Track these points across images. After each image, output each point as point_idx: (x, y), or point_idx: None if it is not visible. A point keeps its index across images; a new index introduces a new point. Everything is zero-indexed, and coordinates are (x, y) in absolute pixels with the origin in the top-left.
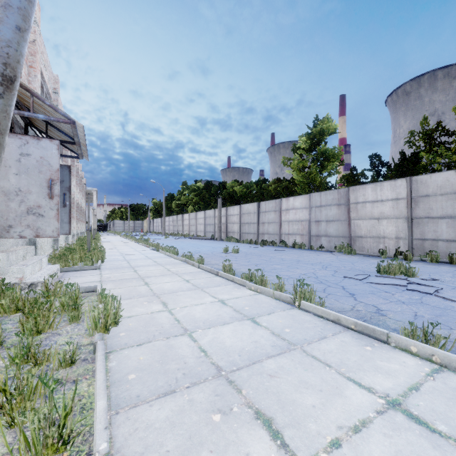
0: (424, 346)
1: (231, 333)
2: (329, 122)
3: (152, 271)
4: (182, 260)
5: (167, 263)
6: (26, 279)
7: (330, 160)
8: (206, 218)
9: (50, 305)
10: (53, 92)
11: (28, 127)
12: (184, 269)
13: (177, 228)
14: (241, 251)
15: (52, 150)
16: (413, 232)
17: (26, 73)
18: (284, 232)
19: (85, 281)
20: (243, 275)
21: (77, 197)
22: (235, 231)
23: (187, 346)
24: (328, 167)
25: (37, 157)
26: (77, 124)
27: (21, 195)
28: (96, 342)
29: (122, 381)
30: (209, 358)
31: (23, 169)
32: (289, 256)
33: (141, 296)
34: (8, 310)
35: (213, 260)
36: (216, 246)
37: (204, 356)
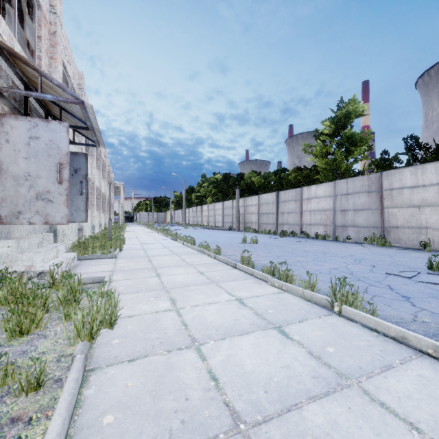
0: None
1: (253, 350)
2: (356, 104)
3: (167, 261)
4: (199, 250)
5: (183, 253)
6: (35, 267)
7: (357, 145)
8: (225, 209)
9: (45, 298)
10: (78, 88)
11: (49, 118)
12: (199, 260)
13: (196, 219)
14: (260, 242)
15: (61, 133)
16: None
17: (46, 63)
18: (305, 222)
19: (98, 270)
20: (264, 268)
21: (104, 189)
22: (253, 222)
23: (193, 368)
24: (355, 153)
25: (46, 141)
26: (86, 104)
27: (30, 180)
28: (75, 356)
29: (92, 428)
30: (222, 393)
31: (33, 153)
32: (313, 248)
33: (149, 289)
34: (5, 302)
35: (230, 250)
36: (234, 237)
37: (215, 388)
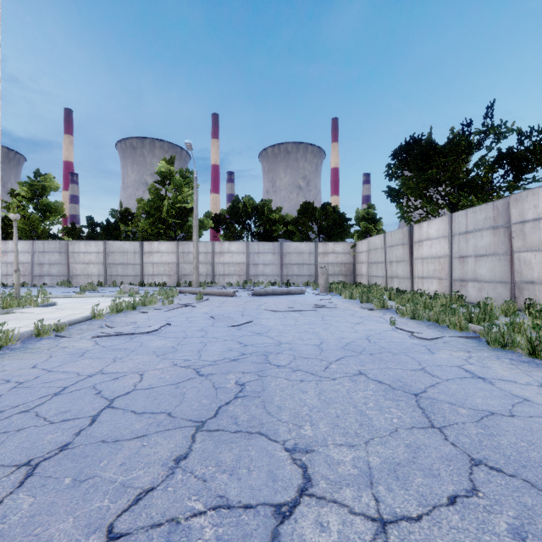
0: (79, 295)
1: None
2: (52, 180)
3: None
4: None
5: None
6: None
7: (53, 213)
8: None
9: None
10: None
11: None
12: None
13: None
14: None
15: None
16: (107, 272)
17: None
18: (1, 273)
19: None
20: None
21: None
22: None
23: None
24: (51, 219)
25: None
26: None
27: None
28: None
29: None
30: None
31: None
32: None
33: None
34: None
35: None
36: None
37: None
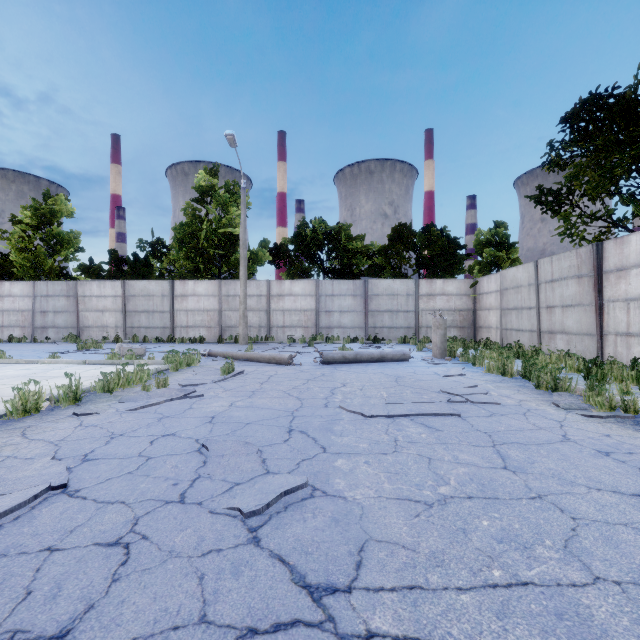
0: (50, 360)
1: None
2: (64, 203)
3: None
4: None
5: None
6: None
7: (64, 246)
8: None
9: None
10: None
11: None
12: None
13: None
14: None
15: None
16: (127, 322)
17: None
18: None
19: None
20: None
21: None
22: None
23: None
24: (63, 253)
25: None
26: None
27: None
28: None
29: None
30: None
31: None
32: None
33: None
34: None
35: None
36: None
37: None
